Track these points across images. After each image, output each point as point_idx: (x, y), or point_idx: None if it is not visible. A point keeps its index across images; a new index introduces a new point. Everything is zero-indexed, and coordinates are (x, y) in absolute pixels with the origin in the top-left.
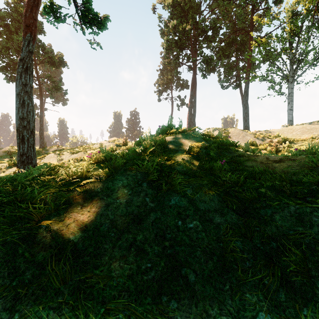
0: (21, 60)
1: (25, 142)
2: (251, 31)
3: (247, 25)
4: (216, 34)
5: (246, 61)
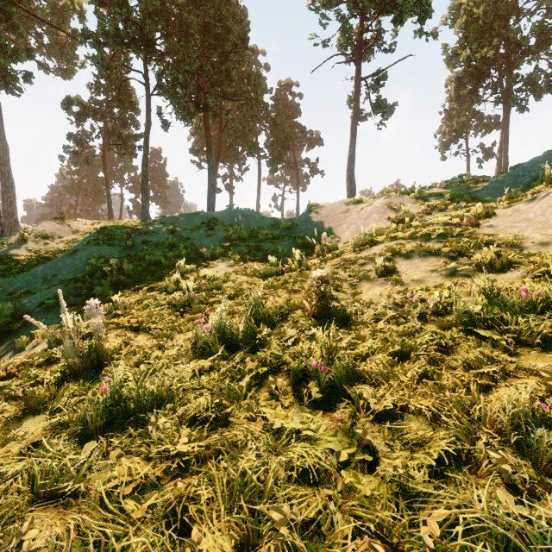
0: (350, 156)
1: None
2: None
3: None
4: (546, 39)
5: None
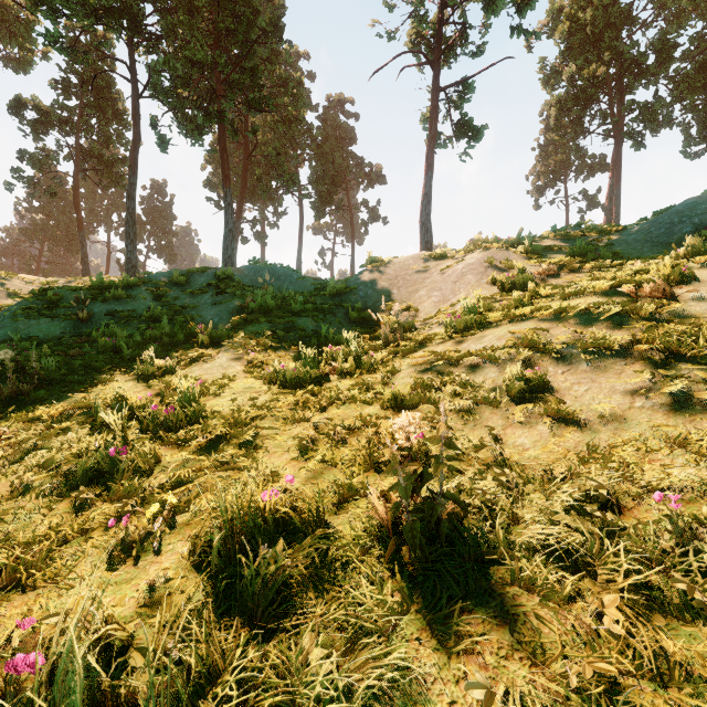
0: (425, 195)
1: None
2: None
3: None
4: (668, 58)
5: None
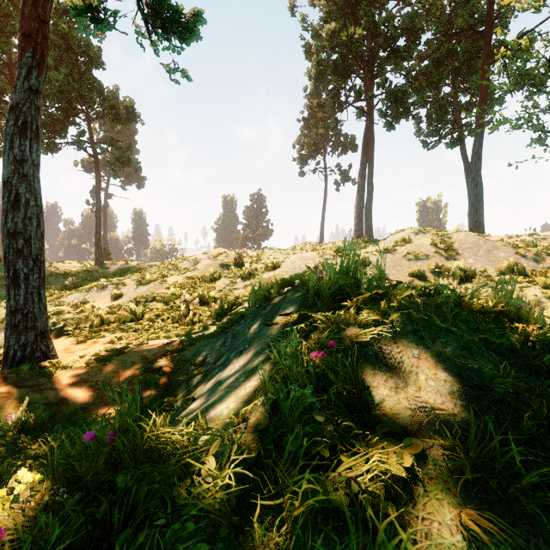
0: (13, 108)
1: (20, 284)
2: (489, 30)
3: (478, 21)
4: (414, 43)
5: (475, 91)
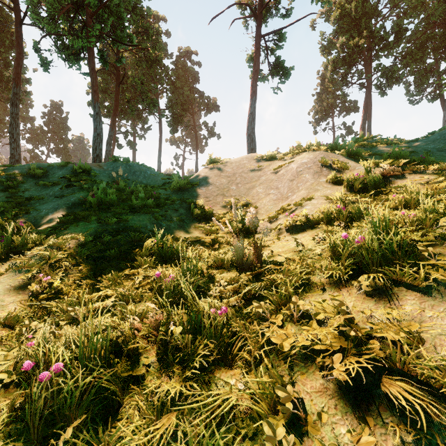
0: (251, 113)
1: None
2: None
3: None
4: (401, 38)
5: None
